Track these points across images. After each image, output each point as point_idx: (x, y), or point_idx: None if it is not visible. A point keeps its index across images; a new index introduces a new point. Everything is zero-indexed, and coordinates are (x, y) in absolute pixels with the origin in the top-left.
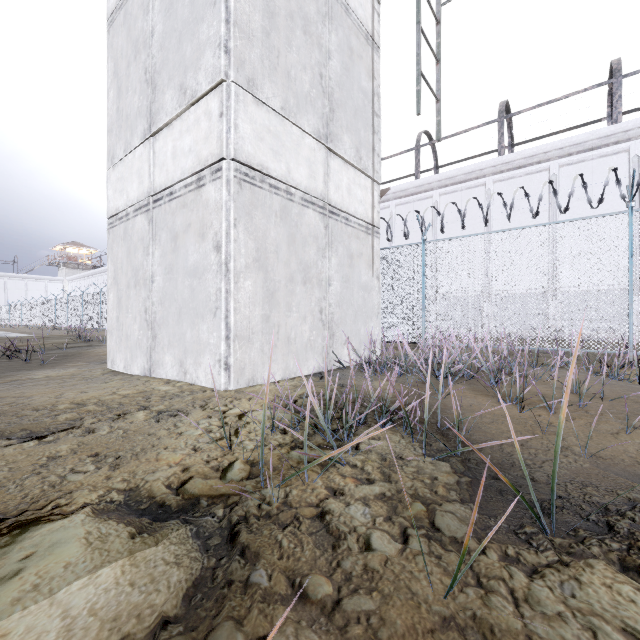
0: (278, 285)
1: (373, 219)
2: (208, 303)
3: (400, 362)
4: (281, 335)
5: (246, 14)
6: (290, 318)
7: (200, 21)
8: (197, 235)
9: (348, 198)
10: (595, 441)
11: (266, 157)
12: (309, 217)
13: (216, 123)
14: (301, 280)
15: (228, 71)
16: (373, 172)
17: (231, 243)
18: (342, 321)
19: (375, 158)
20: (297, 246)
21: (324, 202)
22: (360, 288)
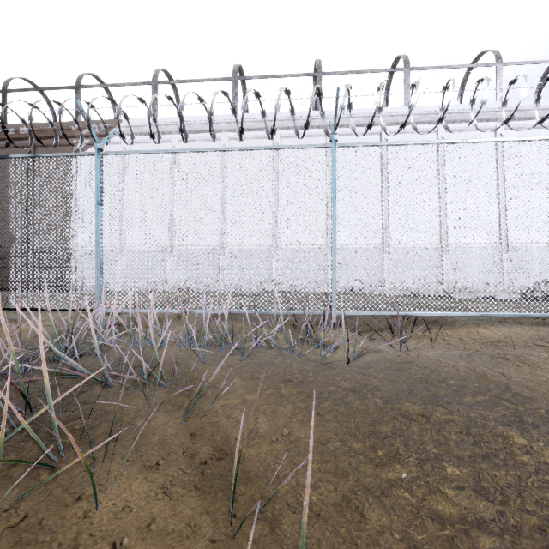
0: None
1: None
2: None
3: None
4: None
5: None
6: None
7: None
8: None
9: None
10: None
11: None
12: None
13: None
14: None
15: None
16: None
17: None
18: None
19: None
20: None
21: None
22: None
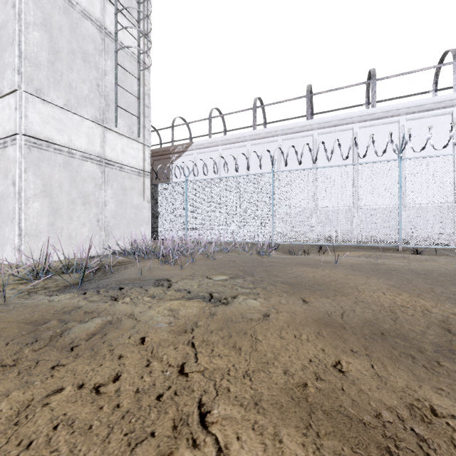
0: (62, 205)
1: (144, 167)
2: (9, 215)
3: (151, 249)
4: (64, 234)
5: (35, 52)
6: (72, 224)
7: (5, 50)
8: (3, 175)
9: (122, 155)
10: (163, 272)
11: (51, 133)
12: (88, 166)
13: (13, 112)
14: (81, 203)
15: (20, 84)
16: (144, 140)
17: (22, 182)
18: (117, 226)
19: (146, 132)
20: (78, 183)
21: (101, 158)
22: (133, 207)
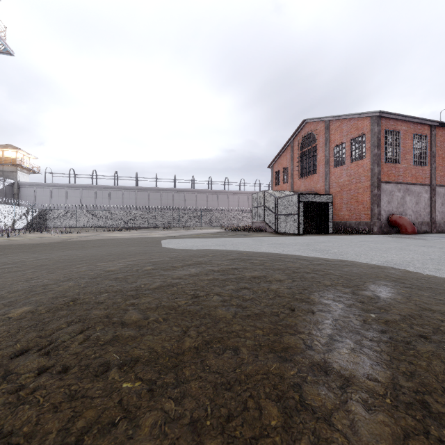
0: None
1: None
2: None
3: None
4: None
5: None
6: None
7: None
8: None
9: None
10: None
11: None
12: None
13: None
14: None
15: None
16: None
17: None
18: None
19: None
20: None
21: None
22: None
